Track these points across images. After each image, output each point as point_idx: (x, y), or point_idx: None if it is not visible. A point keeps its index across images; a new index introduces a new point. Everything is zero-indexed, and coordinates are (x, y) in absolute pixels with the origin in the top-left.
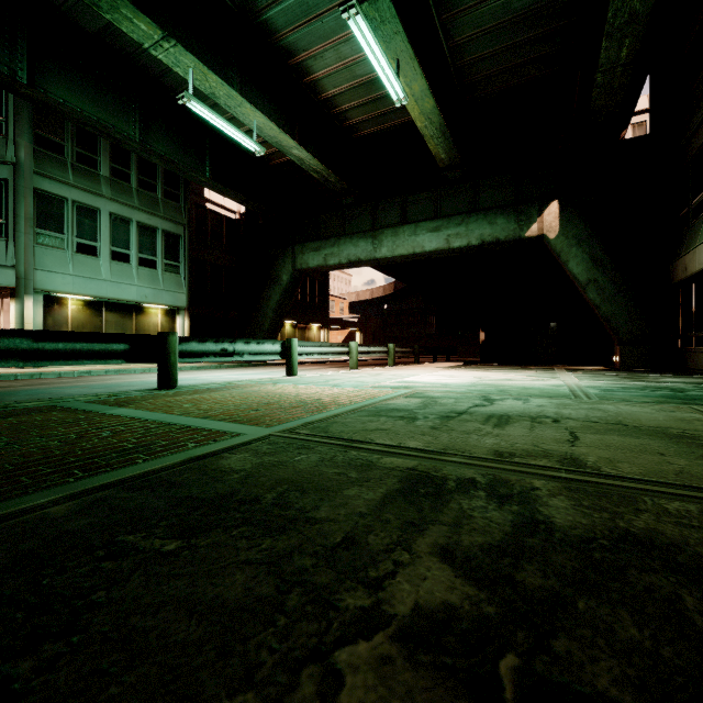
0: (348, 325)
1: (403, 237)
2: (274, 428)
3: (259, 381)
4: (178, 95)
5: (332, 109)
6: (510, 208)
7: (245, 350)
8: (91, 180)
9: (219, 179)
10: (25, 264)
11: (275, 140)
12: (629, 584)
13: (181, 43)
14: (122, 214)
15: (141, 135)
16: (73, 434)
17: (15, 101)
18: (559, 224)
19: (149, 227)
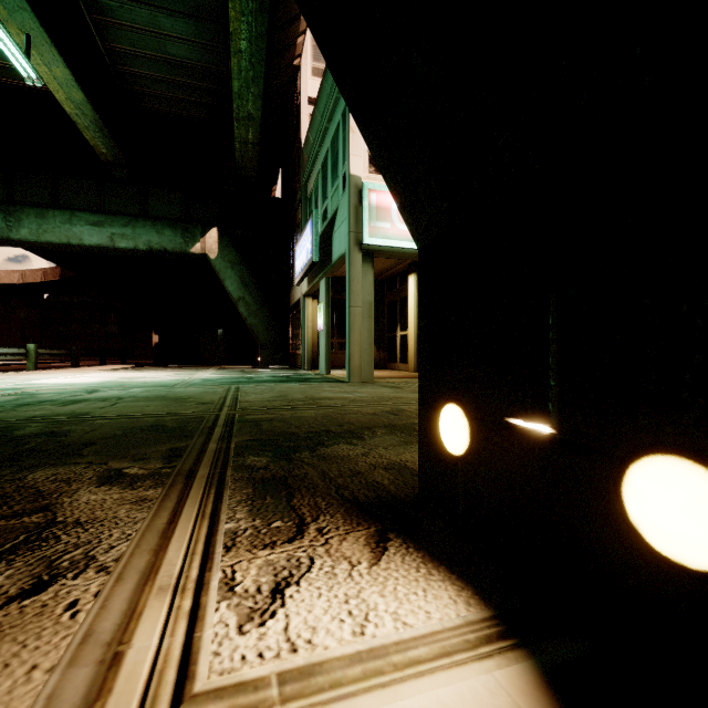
0: None
1: (54, 223)
2: None
3: None
4: None
5: None
6: (177, 223)
7: None
8: None
9: None
10: None
11: None
12: (18, 442)
13: None
14: None
15: None
16: None
17: None
18: (218, 248)
19: None
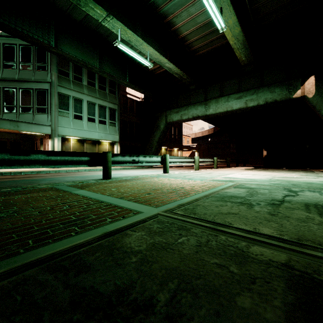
0: (191, 149)
1: (221, 103)
2: (160, 208)
3: (150, 176)
4: (114, 42)
5: (185, 42)
6: (283, 82)
7: (143, 160)
8: (80, 87)
9: (132, 82)
10: (54, 124)
11: (157, 60)
12: None
13: (115, 17)
14: (92, 101)
15: (99, 65)
16: (49, 206)
17: (51, 56)
18: (315, 89)
19: (103, 106)
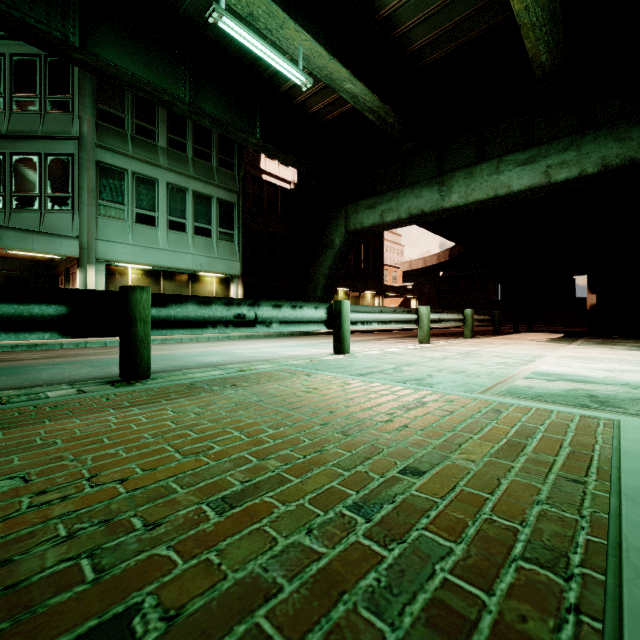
0: (404, 292)
1: (481, 178)
2: None
3: (290, 365)
4: (207, 10)
5: (391, 32)
6: None
7: (273, 317)
8: (149, 151)
9: (269, 140)
10: (88, 234)
11: (324, 72)
12: None
13: None
14: (178, 184)
15: (191, 97)
16: None
17: (79, 77)
18: None
19: (205, 196)
